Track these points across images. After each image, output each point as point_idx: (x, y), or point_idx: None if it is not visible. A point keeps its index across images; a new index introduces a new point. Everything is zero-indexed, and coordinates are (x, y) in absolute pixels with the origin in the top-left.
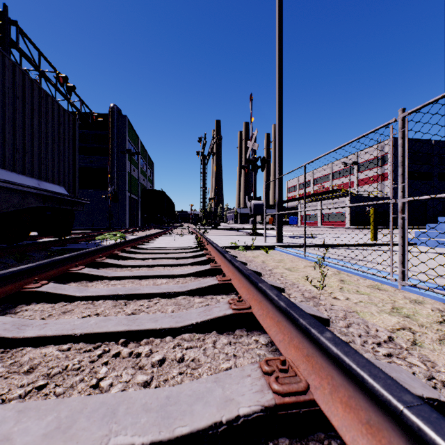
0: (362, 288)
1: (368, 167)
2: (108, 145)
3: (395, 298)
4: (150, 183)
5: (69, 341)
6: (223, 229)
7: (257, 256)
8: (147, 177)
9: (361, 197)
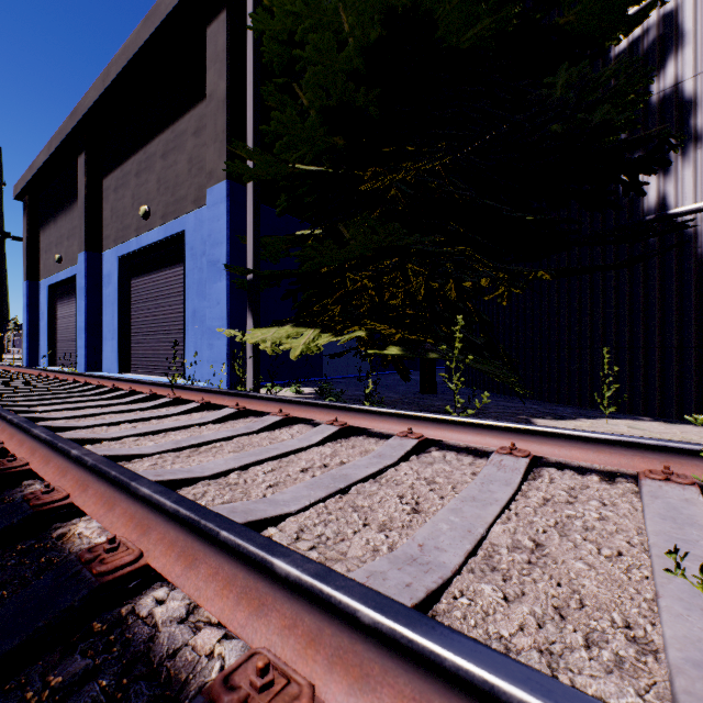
0: None
1: None
2: None
3: None
4: None
5: None
6: None
7: None
8: None
9: None
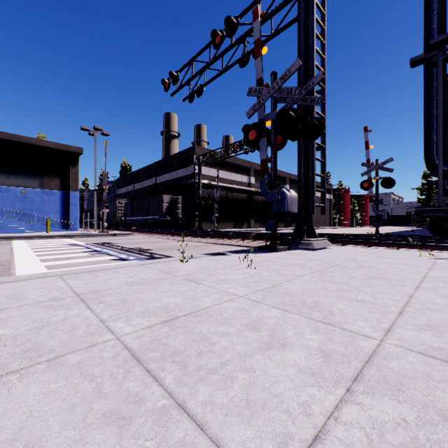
0: None
1: None
2: None
3: None
4: None
5: None
6: None
7: None
8: None
9: None
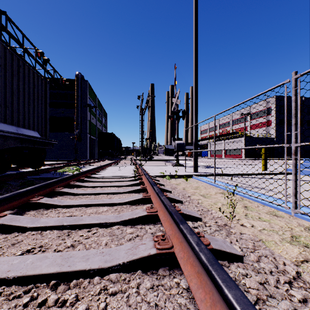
0: (263, 214)
1: (257, 117)
2: (74, 101)
3: (292, 225)
4: (104, 128)
5: (2, 284)
6: (155, 160)
7: (179, 183)
8: (102, 123)
9: (253, 137)
